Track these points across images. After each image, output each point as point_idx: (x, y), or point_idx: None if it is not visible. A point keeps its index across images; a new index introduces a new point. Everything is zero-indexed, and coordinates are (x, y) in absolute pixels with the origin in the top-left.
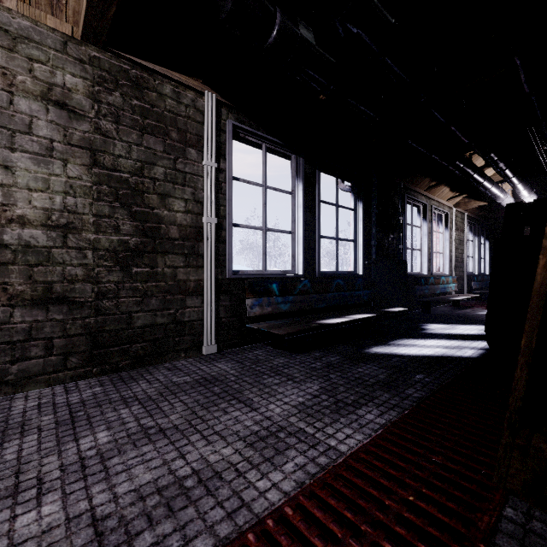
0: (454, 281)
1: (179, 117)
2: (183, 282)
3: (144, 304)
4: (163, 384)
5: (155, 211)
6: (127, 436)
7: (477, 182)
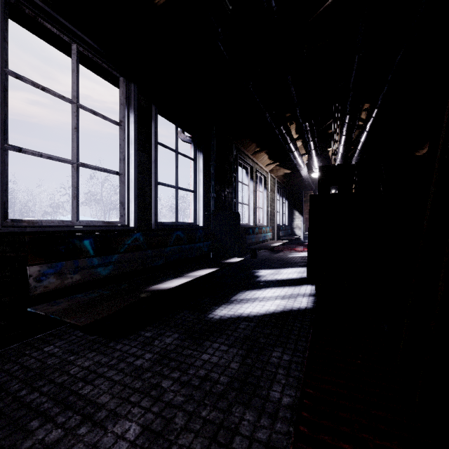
0: (270, 231)
1: None
2: None
3: None
4: None
5: None
6: None
7: (291, 150)
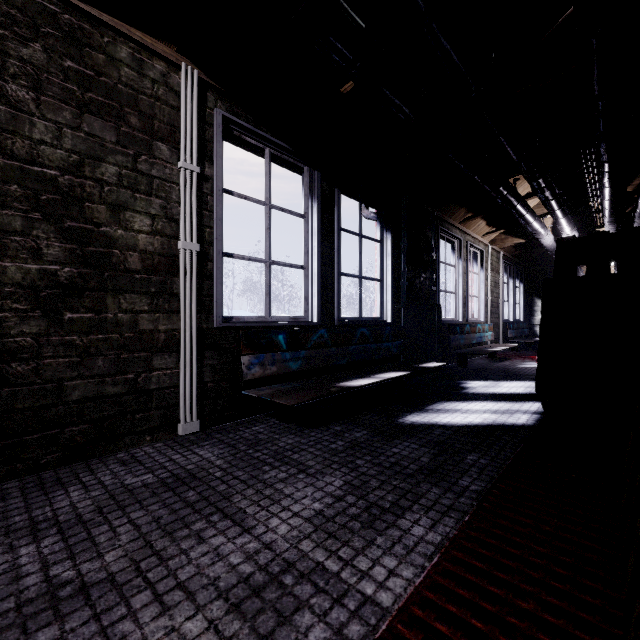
0: (490, 329)
1: (141, 95)
2: (148, 333)
3: (85, 367)
4: (108, 490)
5: (102, 229)
6: (16, 608)
7: (520, 214)
